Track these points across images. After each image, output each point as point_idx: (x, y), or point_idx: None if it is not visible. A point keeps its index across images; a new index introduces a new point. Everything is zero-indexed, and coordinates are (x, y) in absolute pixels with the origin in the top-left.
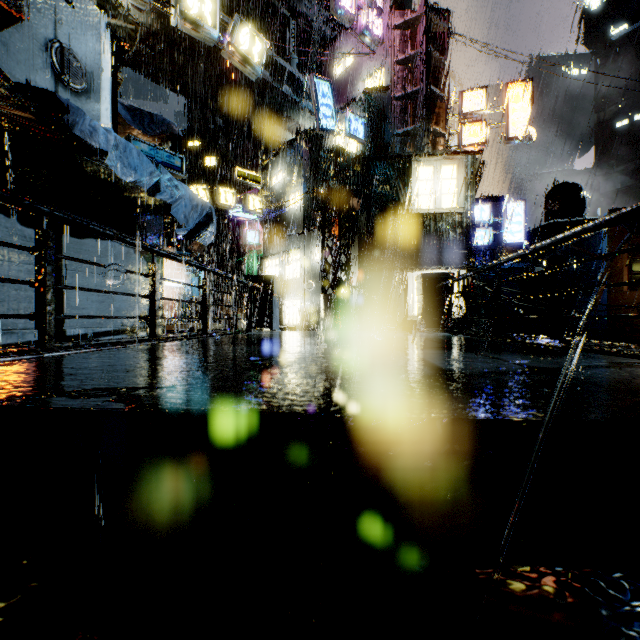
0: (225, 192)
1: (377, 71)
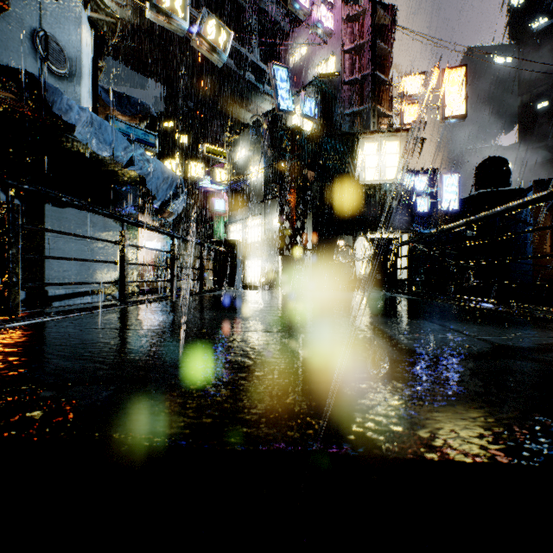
0: (195, 166)
1: (328, 59)
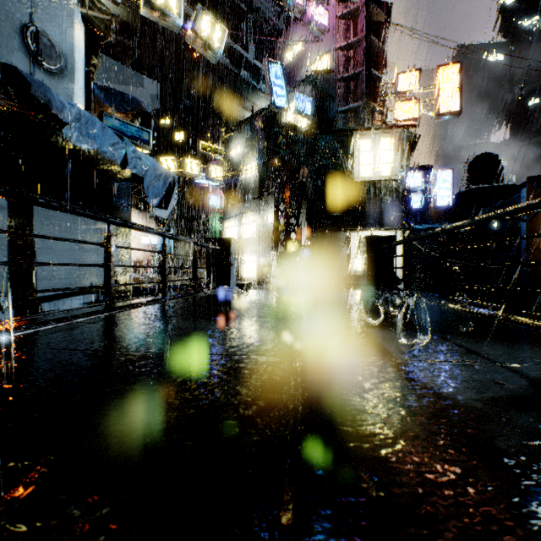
0: (191, 163)
1: (323, 56)
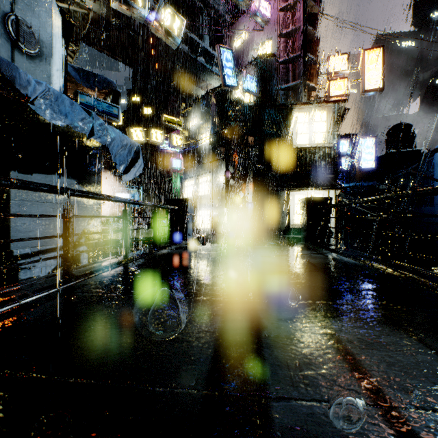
0: (156, 132)
1: (266, 43)
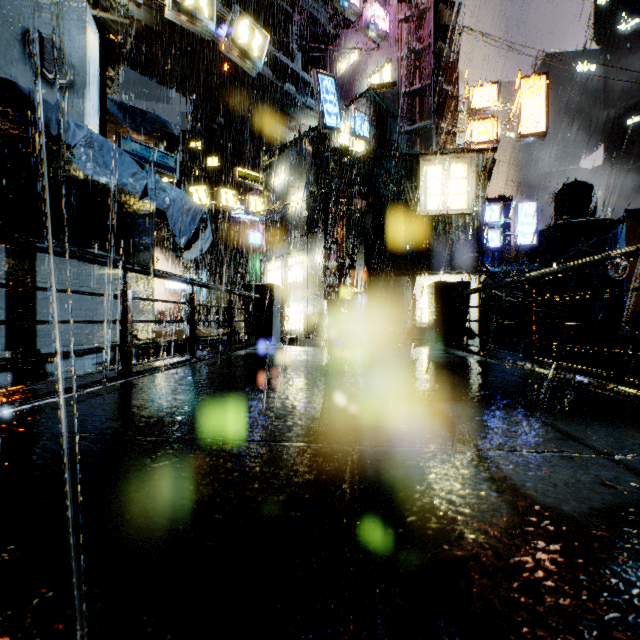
0: (226, 193)
1: (383, 67)
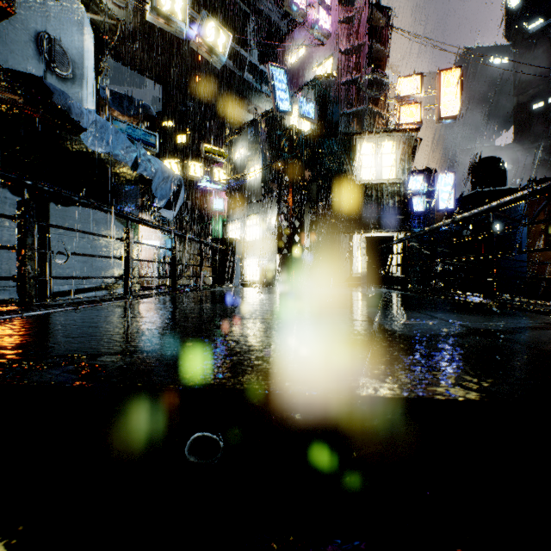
0: (194, 165)
1: (326, 60)
